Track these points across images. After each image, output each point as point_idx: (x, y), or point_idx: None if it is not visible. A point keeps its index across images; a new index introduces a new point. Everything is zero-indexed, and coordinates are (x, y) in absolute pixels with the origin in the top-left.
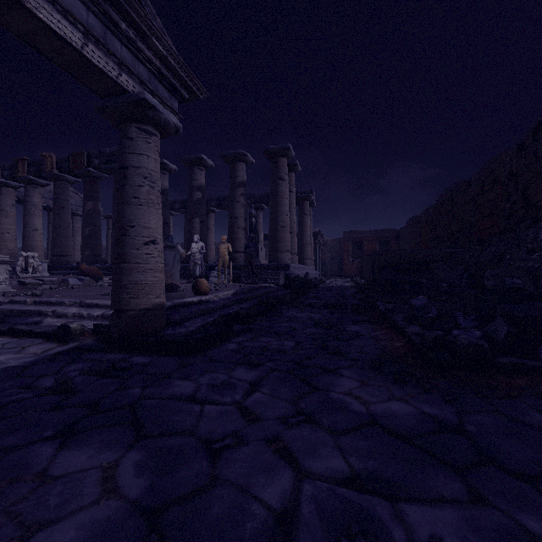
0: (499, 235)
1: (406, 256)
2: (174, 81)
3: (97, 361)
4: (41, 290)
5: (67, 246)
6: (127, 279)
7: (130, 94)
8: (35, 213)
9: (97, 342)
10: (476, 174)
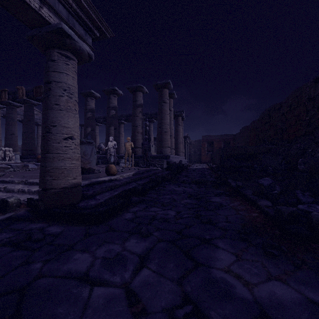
0: (301, 137)
1: (241, 150)
2: (88, 22)
3: (20, 230)
4: (6, 172)
5: (32, 144)
6: (50, 165)
7: (51, 25)
8: (13, 124)
9: (28, 212)
10: (285, 99)
